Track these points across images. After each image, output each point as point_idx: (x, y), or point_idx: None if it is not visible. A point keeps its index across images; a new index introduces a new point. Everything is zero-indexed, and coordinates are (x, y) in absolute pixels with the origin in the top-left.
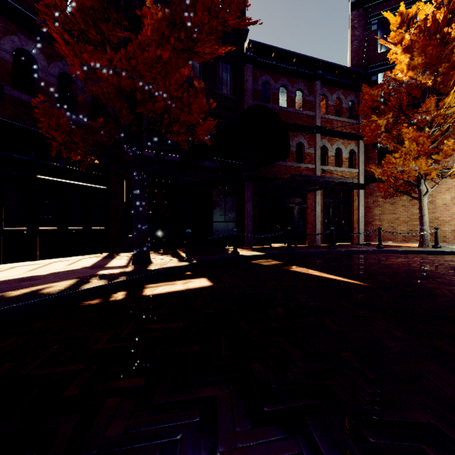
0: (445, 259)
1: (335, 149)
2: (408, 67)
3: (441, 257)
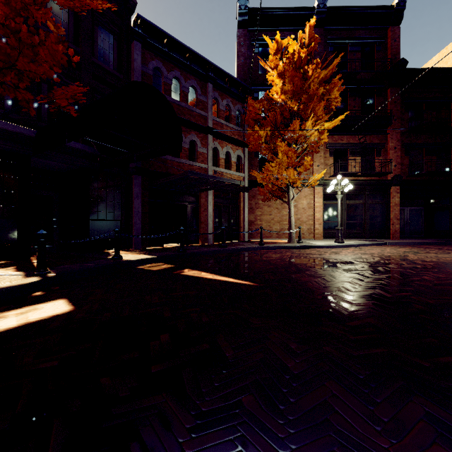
0: (306, 252)
1: (225, 153)
2: (281, 91)
3: (304, 250)
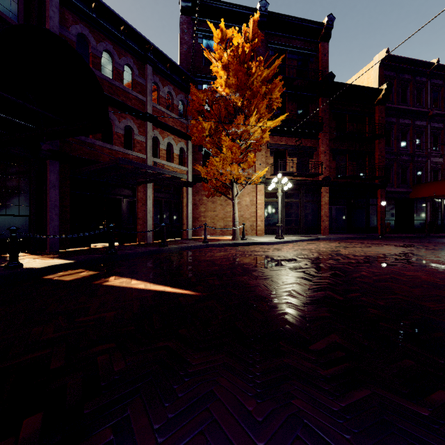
0: (250, 249)
1: (167, 144)
2: (226, 84)
3: (248, 247)
